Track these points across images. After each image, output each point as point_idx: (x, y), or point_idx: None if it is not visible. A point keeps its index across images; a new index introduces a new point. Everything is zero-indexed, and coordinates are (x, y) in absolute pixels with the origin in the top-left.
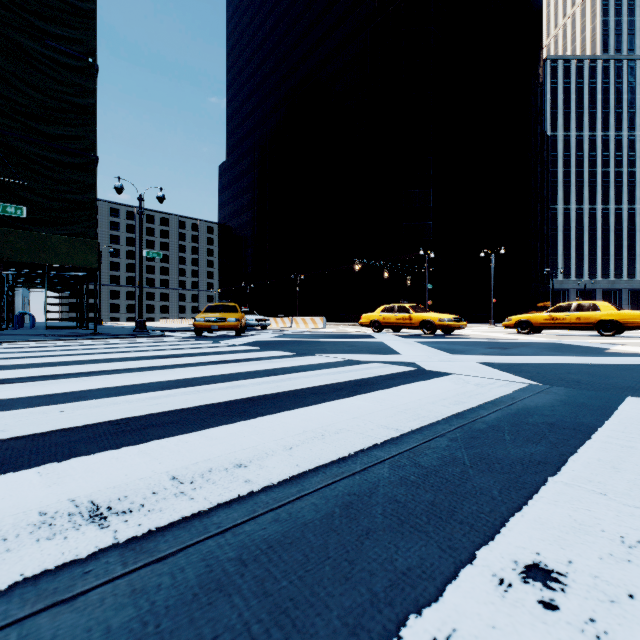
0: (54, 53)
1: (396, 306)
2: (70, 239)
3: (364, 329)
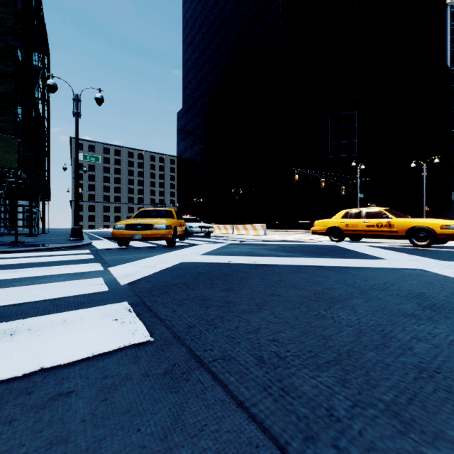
0: None
1: (364, 210)
2: None
3: (306, 236)
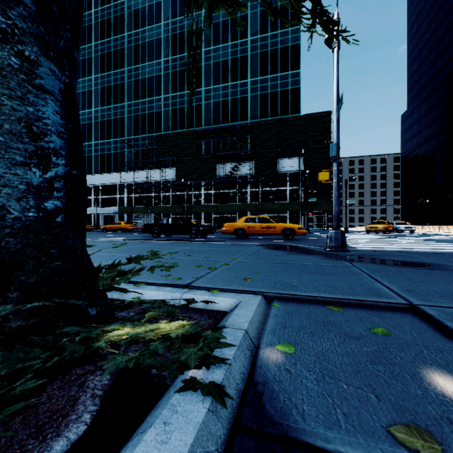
0: (319, 145)
1: None
2: (324, 202)
3: None
